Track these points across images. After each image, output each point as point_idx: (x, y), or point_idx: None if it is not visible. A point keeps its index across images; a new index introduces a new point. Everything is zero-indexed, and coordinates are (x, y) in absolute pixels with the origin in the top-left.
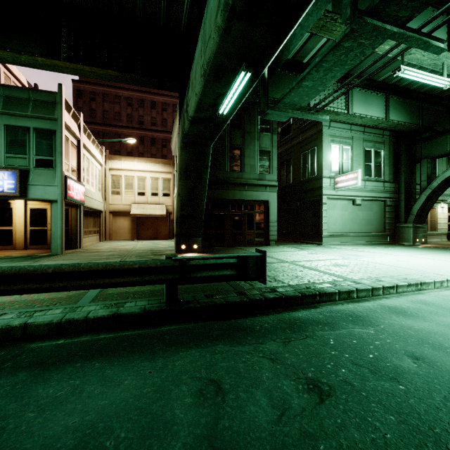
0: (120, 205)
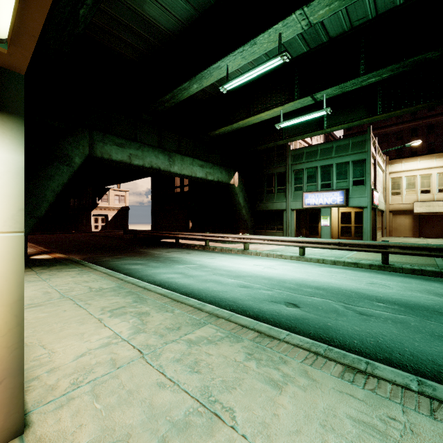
0: (400, 205)
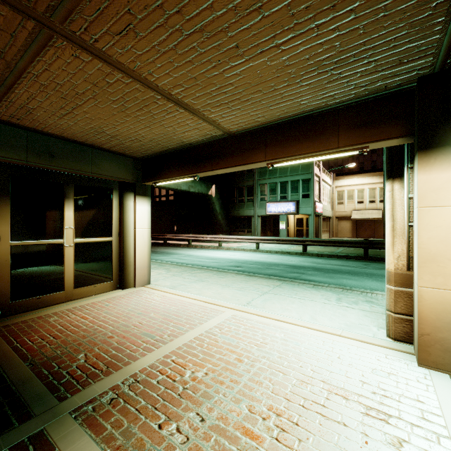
0: (343, 212)
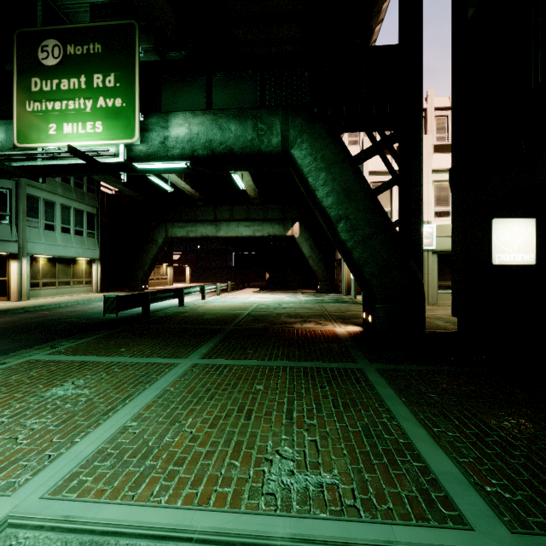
0: None
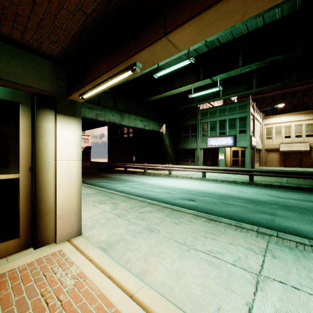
0: (271, 145)
